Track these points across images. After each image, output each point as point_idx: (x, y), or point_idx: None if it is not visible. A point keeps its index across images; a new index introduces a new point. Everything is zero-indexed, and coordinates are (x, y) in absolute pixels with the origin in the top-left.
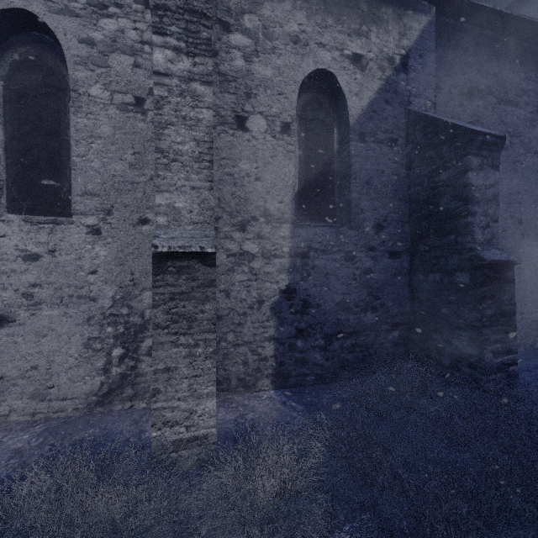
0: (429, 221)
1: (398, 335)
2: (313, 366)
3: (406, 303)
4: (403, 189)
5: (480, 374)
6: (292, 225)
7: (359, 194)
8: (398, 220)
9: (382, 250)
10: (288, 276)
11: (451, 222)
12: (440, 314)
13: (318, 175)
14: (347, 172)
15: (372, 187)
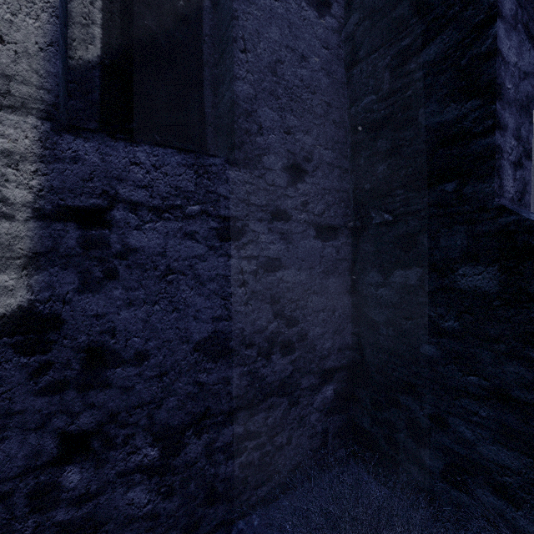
0: (395, 160)
1: (332, 393)
2: (125, 528)
3: (346, 326)
4: (340, 105)
5: (533, 523)
6: (44, 122)
7: (254, 89)
8: (333, 164)
9: (302, 221)
10: (29, 279)
11: (448, 152)
12: (418, 357)
13: (160, 36)
14: (228, 36)
15: (283, 81)
